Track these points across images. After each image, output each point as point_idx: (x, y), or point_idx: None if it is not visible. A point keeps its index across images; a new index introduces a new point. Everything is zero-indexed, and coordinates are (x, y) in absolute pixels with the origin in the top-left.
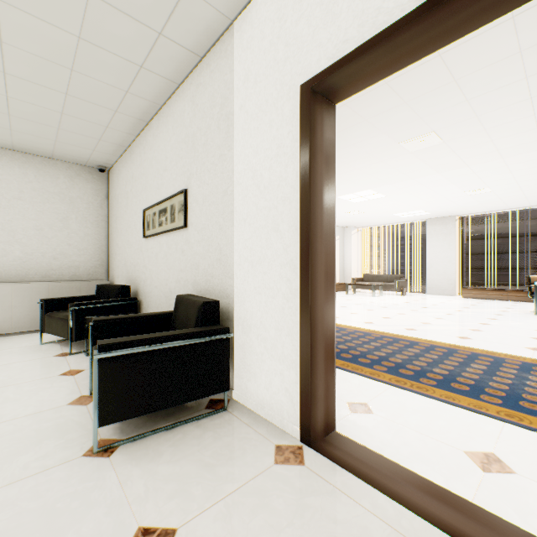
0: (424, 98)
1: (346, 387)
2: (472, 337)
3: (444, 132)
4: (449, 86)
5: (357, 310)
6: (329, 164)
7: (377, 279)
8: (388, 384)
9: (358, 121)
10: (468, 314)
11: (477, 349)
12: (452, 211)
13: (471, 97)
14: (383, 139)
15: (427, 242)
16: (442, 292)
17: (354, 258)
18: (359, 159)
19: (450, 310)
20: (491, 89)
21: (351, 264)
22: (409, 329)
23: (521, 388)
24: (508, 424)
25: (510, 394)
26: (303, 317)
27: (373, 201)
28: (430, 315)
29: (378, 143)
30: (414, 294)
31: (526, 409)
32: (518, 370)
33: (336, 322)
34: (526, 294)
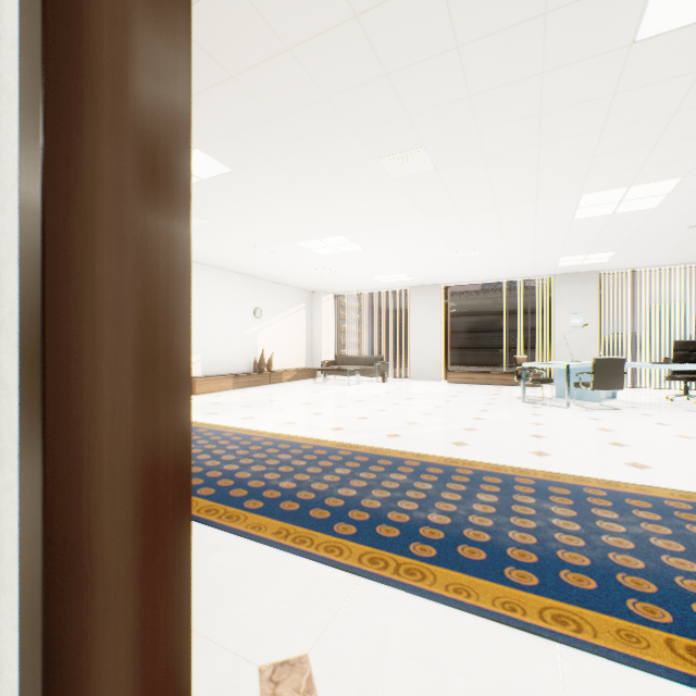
0: (413, 74)
1: (271, 604)
2: (469, 442)
3: (437, 150)
4: (449, 59)
5: (325, 408)
6: (163, 2)
7: (354, 362)
8: (356, 574)
9: (316, 98)
10: (458, 405)
11: (478, 463)
12: (438, 278)
13: (475, 92)
14: (355, 147)
15: (411, 315)
16: (427, 376)
17: (325, 333)
18: (323, 178)
19: (438, 400)
20: (500, 82)
21: (322, 342)
22: (392, 435)
23: (552, 538)
24: (565, 646)
25: (543, 556)
26: (25, 536)
27: (348, 256)
28: (416, 410)
29: (350, 154)
30: (397, 381)
31: (576, 593)
32: (535, 497)
33: (290, 432)
34: (509, 377)
